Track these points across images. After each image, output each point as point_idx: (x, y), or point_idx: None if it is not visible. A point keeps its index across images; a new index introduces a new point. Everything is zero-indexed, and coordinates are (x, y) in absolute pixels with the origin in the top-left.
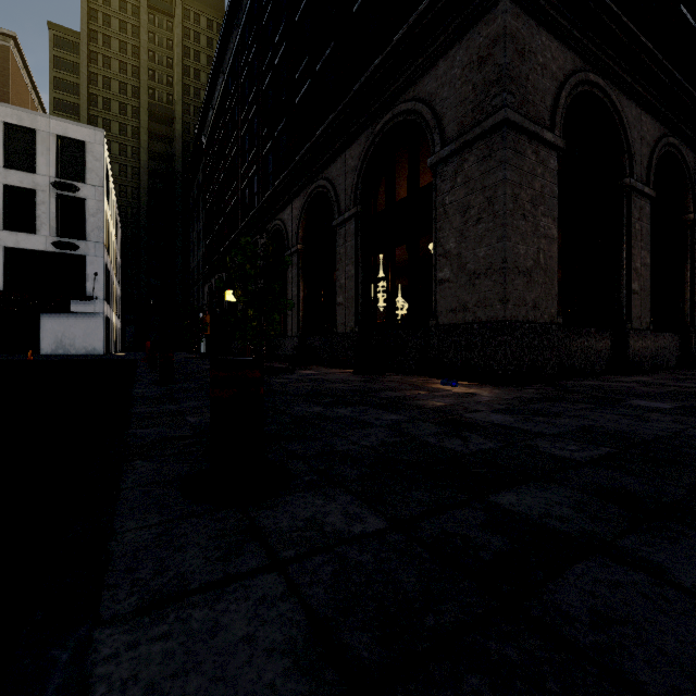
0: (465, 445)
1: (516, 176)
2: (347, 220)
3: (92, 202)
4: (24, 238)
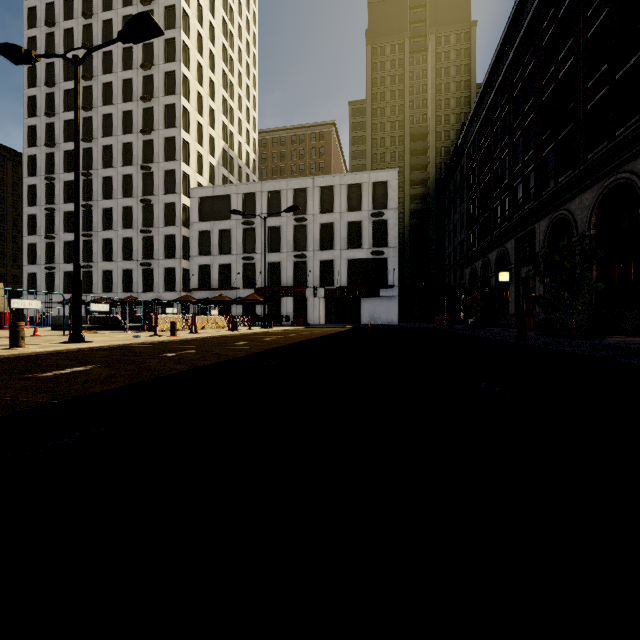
0: None
1: None
2: None
3: (391, 221)
4: (356, 252)
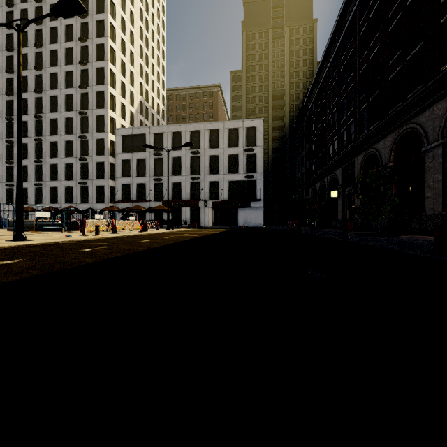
0: None
1: None
2: (434, 147)
3: (259, 154)
4: (234, 176)
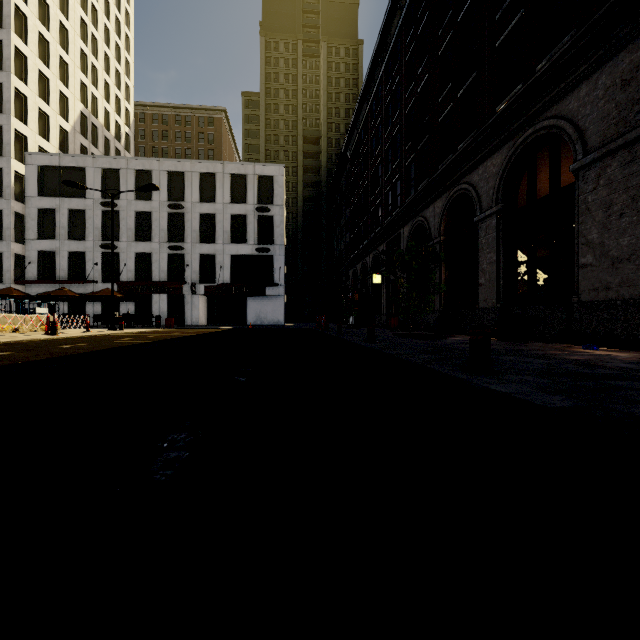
0: (593, 371)
1: None
2: (488, 216)
3: (278, 217)
4: (241, 248)
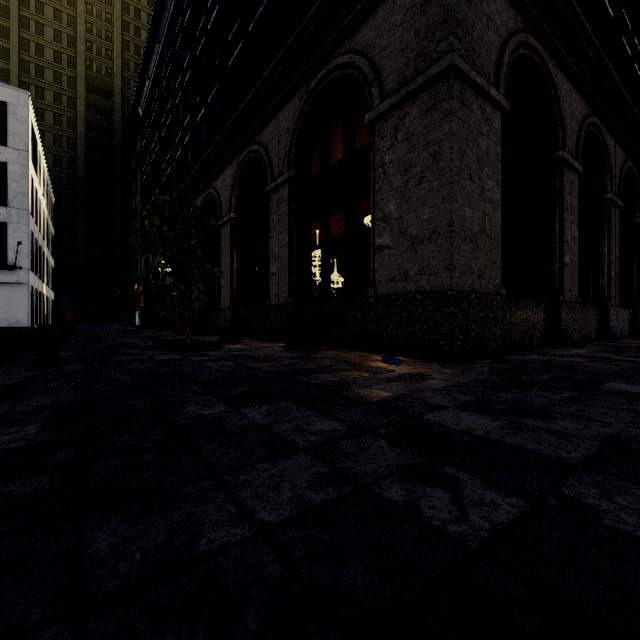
0: (461, 510)
1: (462, 131)
2: (280, 185)
3: (15, 167)
4: None
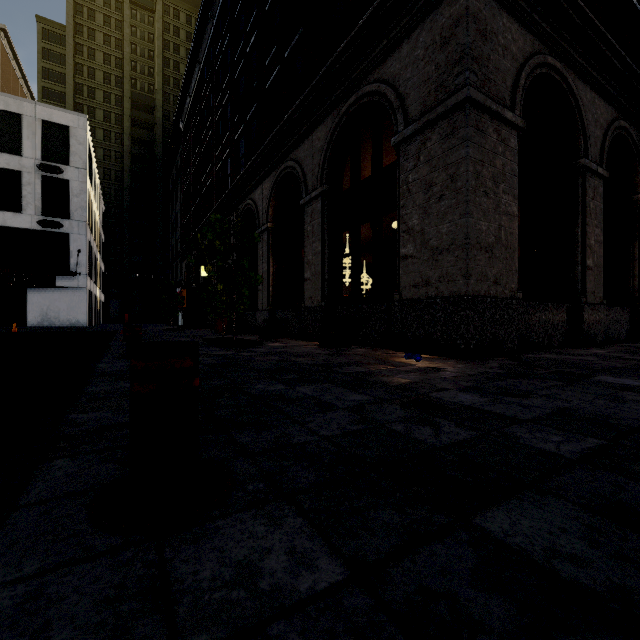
0: (437, 435)
1: (478, 154)
2: (314, 199)
3: (76, 184)
4: (11, 217)
